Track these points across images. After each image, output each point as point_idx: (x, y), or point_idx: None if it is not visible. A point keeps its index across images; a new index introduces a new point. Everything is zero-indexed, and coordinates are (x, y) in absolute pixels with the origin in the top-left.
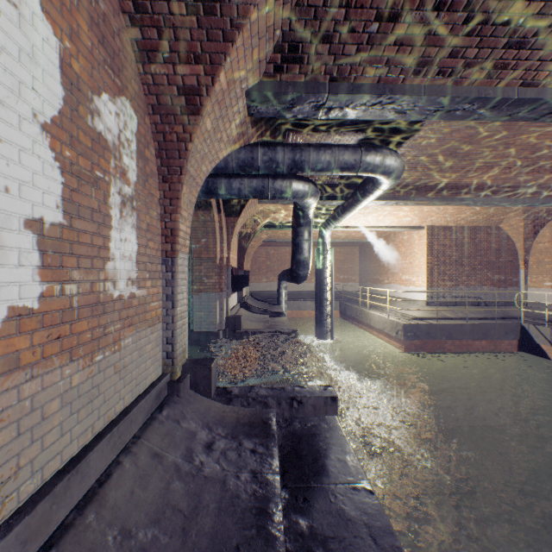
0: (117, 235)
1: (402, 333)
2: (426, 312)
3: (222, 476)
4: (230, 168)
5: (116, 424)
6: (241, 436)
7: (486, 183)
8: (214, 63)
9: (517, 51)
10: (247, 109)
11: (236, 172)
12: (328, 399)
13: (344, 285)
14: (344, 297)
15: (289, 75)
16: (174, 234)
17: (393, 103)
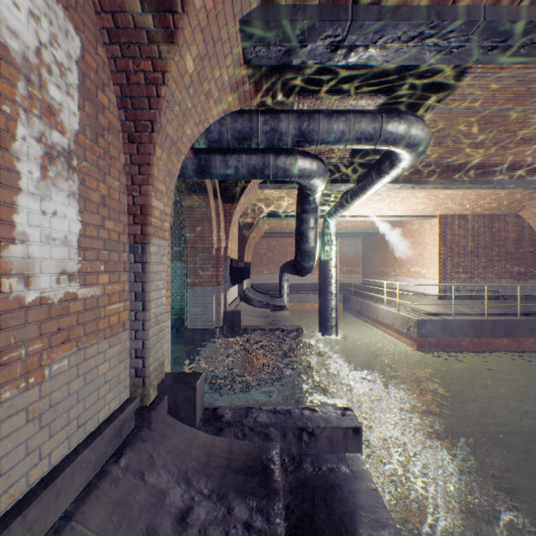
0: (34, 205)
1: (414, 330)
2: (439, 307)
3: None
4: (225, 141)
5: (20, 511)
6: (232, 495)
7: (519, 161)
8: None
9: None
10: (242, 51)
11: (232, 147)
12: (348, 431)
13: (347, 278)
14: (347, 289)
15: None
16: (145, 212)
17: (438, 36)
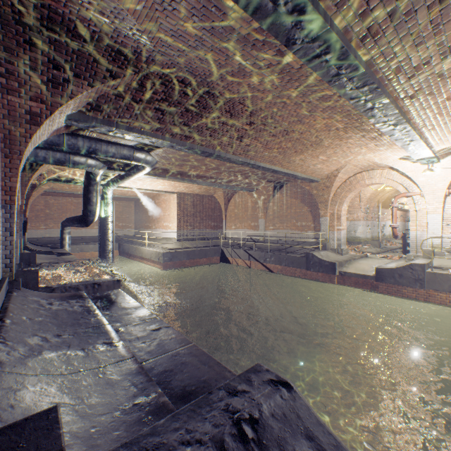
0: None
1: (162, 258)
2: (177, 245)
3: (64, 308)
4: (40, 143)
5: (0, 290)
6: (68, 300)
7: (201, 174)
8: (54, 106)
9: (194, 134)
10: (65, 121)
11: (44, 147)
12: (116, 281)
13: (123, 231)
14: (123, 240)
15: (94, 114)
16: (13, 190)
17: (149, 139)
